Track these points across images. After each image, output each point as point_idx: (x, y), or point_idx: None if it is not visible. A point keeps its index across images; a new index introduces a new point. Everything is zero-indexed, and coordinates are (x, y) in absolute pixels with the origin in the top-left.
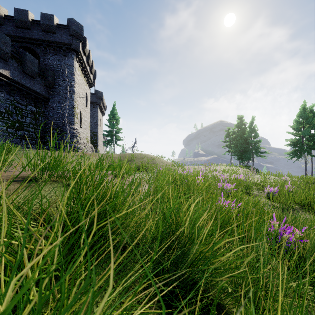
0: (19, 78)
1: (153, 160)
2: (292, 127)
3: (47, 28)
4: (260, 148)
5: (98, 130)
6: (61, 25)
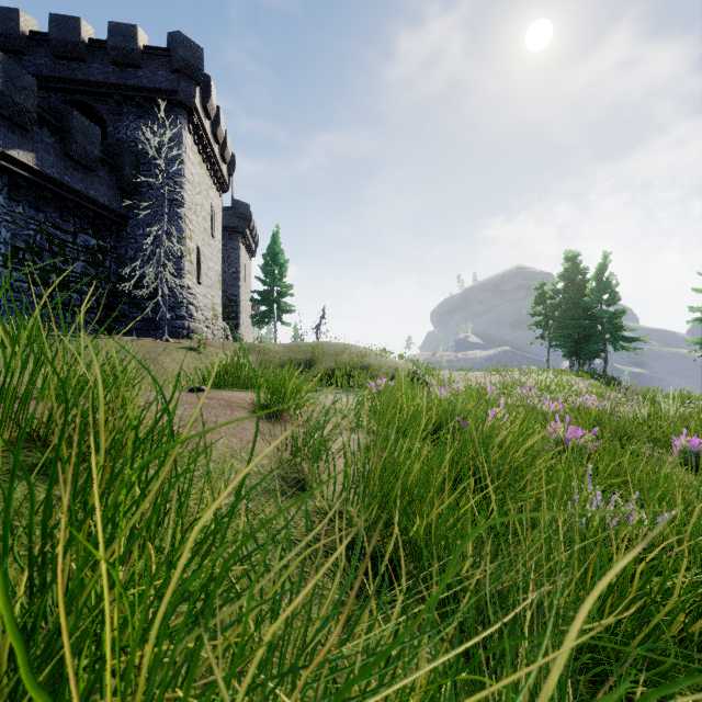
0: (57, 170)
1: (364, 358)
2: None
3: (123, 57)
4: (624, 329)
5: (239, 291)
6: (153, 50)
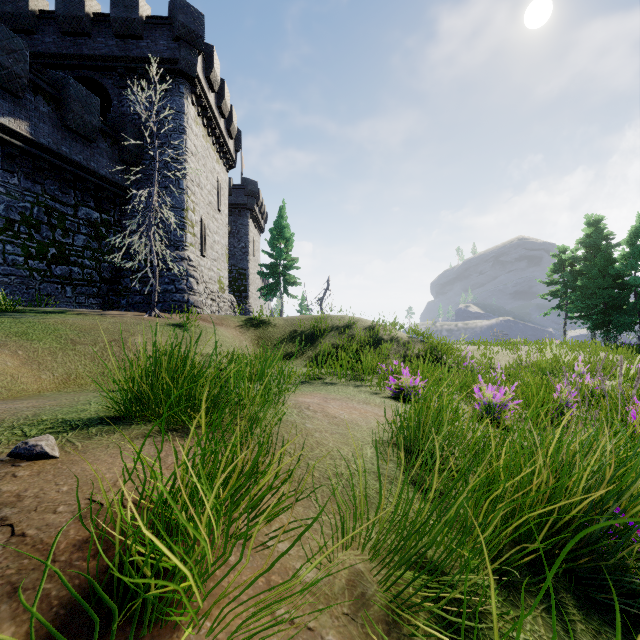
0: (54, 141)
1: (372, 333)
2: None
3: (126, 28)
4: None
5: (248, 264)
6: (155, 19)
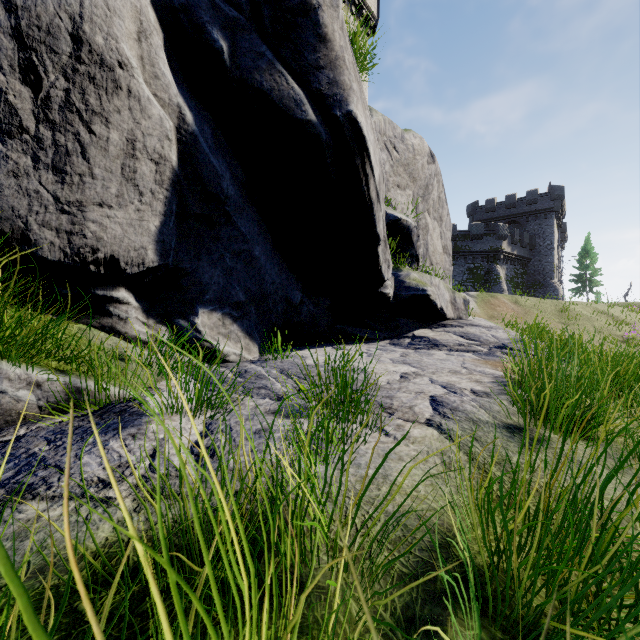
0: (519, 252)
1: None
2: None
3: (531, 202)
4: None
5: (558, 275)
6: (542, 194)
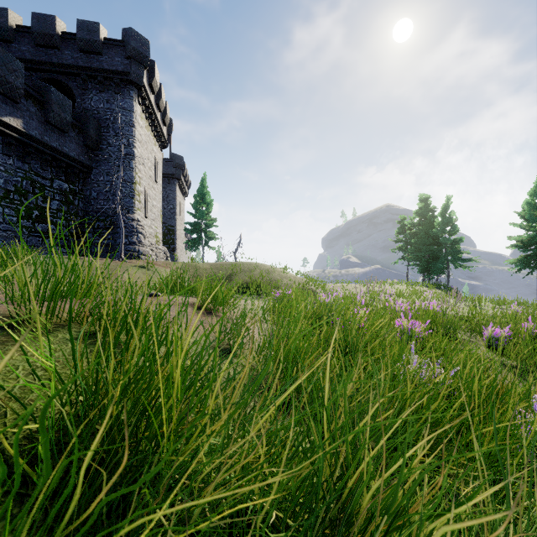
0: (39, 132)
1: (270, 274)
2: (521, 215)
3: (89, 46)
4: (461, 252)
5: (176, 222)
6: (111, 41)
